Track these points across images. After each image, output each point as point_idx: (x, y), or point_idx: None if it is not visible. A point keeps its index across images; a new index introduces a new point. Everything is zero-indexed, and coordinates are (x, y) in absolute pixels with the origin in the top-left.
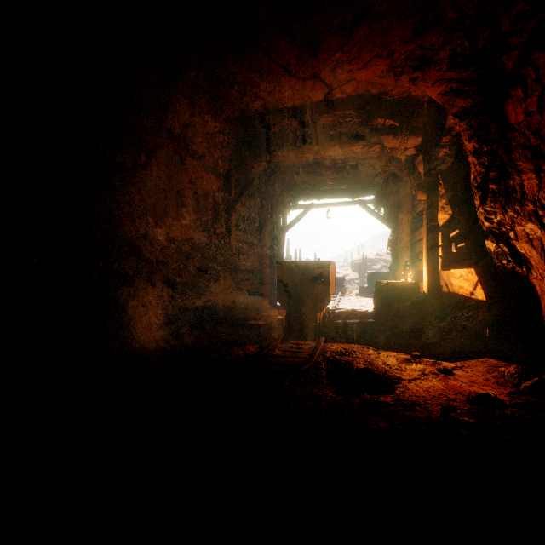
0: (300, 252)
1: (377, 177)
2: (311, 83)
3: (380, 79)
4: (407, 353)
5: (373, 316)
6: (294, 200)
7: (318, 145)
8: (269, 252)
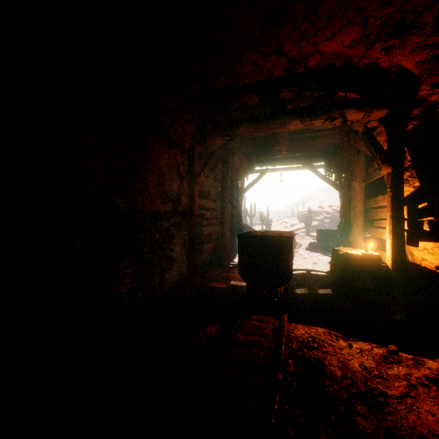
0: (254, 206)
1: (329, 146)
2: (273, 57)
3: (348, 50)
4: (379, 343)
5: (328, 279)
6: (251, 167)
7: (278, 119)
8: (229, 215)
